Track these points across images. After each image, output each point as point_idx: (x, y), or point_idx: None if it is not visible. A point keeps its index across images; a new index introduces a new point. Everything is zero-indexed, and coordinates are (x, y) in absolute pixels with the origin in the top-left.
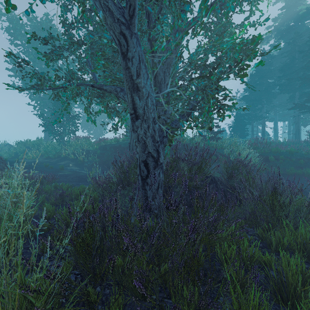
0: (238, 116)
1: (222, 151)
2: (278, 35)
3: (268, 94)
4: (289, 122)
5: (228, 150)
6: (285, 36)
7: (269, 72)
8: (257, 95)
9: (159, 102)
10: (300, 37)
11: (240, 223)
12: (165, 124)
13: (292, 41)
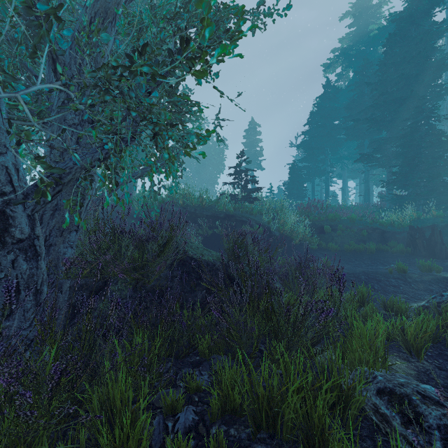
0: (294, 169)
1: (260, 218)
2: (346, 61)
3: (333, 140)
4: (360, 180)
5: (270, 217)
6: (353, 64)
7: (333, 111)
8: (319, 141)
9: (65, 121)
10: (370, 65)
11: (202, 348)
12: (35, 159)
13: (361, 70)
